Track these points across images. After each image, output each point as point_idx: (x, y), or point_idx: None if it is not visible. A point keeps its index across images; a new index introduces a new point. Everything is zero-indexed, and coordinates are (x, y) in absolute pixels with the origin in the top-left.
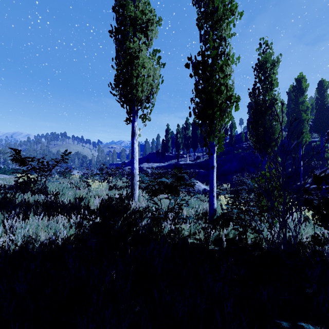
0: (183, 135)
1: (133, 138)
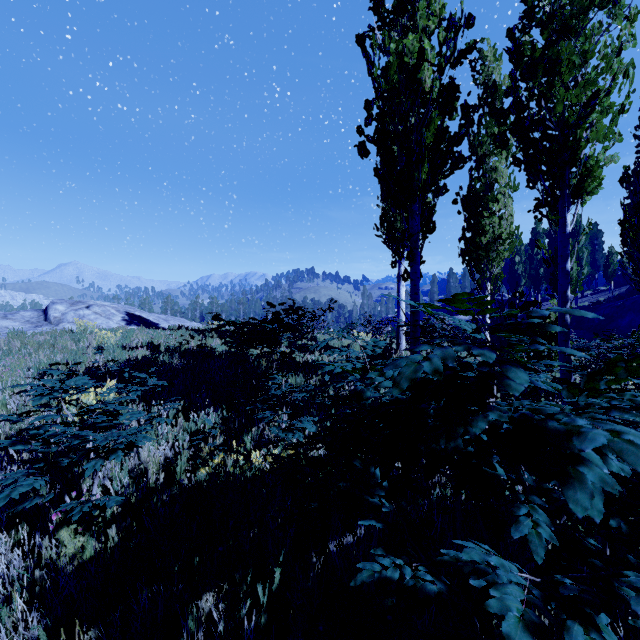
0: (527, 258)
1: (399, 283)
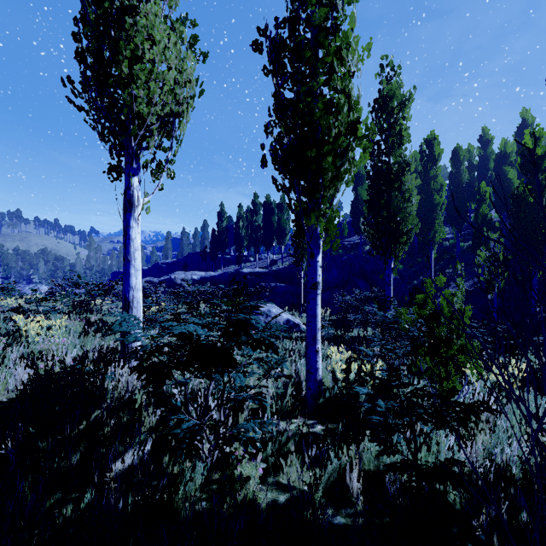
0: (248, 224)
1: (127, 215)
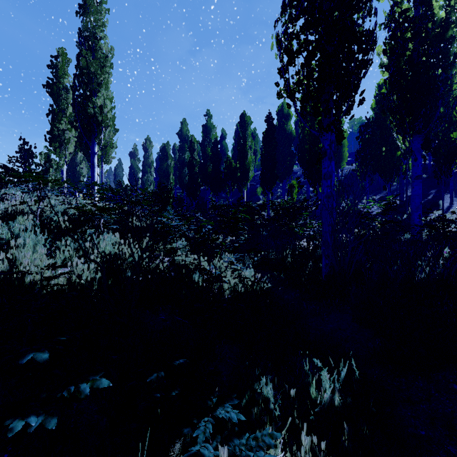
0: None
1: None
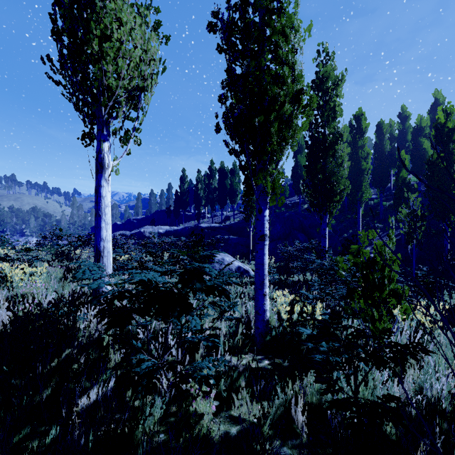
0: (206, 186)
1: (99, 176)
